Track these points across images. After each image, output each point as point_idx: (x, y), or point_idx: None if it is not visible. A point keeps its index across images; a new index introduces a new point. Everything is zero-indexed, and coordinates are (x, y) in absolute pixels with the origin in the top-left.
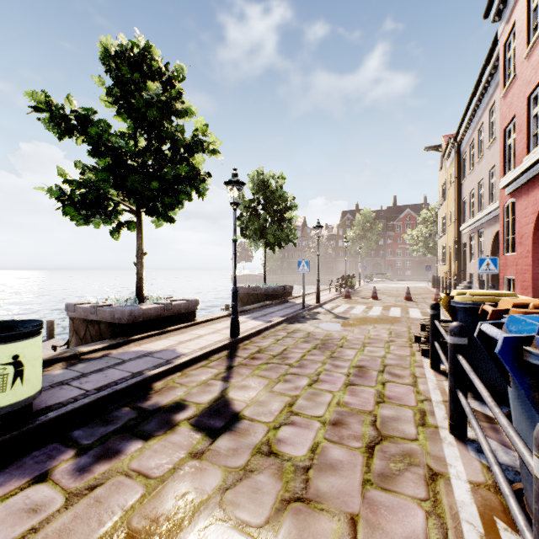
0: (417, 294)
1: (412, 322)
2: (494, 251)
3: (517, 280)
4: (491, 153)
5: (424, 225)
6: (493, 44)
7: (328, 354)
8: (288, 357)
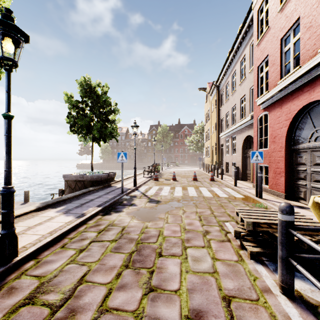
0: (197, 175)
1: (209, 201)
2: (243, 148)
3: (270, 167)
4: (242, 88)
5: (196, 134)
6: (248, 14)
7: (144, 282)
8: (79, 309)
